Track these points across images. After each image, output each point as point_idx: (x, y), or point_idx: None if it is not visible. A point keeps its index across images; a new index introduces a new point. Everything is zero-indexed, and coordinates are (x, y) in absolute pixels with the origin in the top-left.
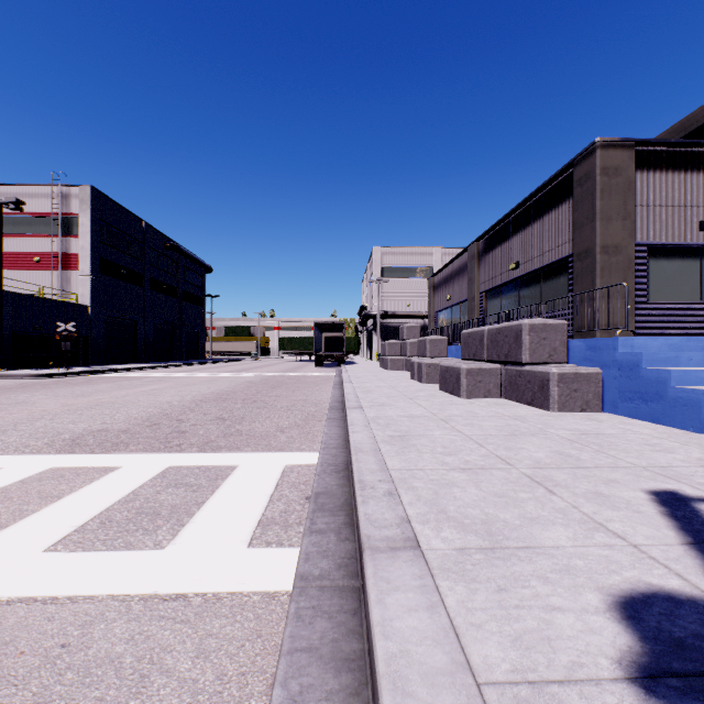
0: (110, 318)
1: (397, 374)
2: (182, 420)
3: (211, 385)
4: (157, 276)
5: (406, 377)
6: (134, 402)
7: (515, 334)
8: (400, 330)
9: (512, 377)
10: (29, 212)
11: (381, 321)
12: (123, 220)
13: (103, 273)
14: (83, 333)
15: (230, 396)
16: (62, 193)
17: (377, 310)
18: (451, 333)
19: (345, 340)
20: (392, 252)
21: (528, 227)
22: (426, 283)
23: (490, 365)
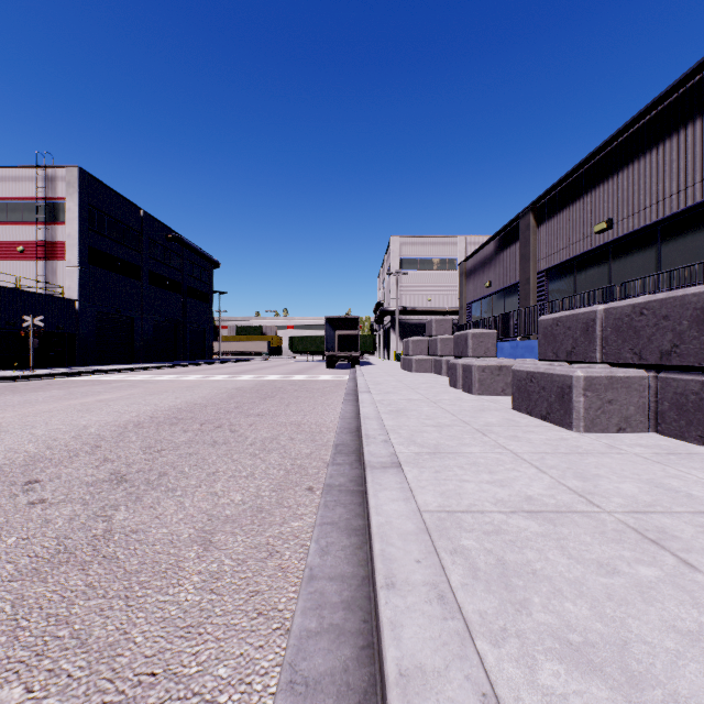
0: (103, 314)
1: (427, 379)
2: (32, 484)
3: (185, 394)
4: (158, 270)
5: (442, 384)
6: (34, 426)
7: (698, 312)
8: (427, 324)
9: (685, 396)
10: (12, 197)
11: (399, 318)
12: (118, 207)
13: (94, 264)
14: (68, 330)
15: (190, 414)
16: (47, 175)
17: (396, 305)
18: (501, 325)
19: (360, 338)
20: (411, 242)
21: (631, 164)
22: (449, 275)
23: (627, 372)
